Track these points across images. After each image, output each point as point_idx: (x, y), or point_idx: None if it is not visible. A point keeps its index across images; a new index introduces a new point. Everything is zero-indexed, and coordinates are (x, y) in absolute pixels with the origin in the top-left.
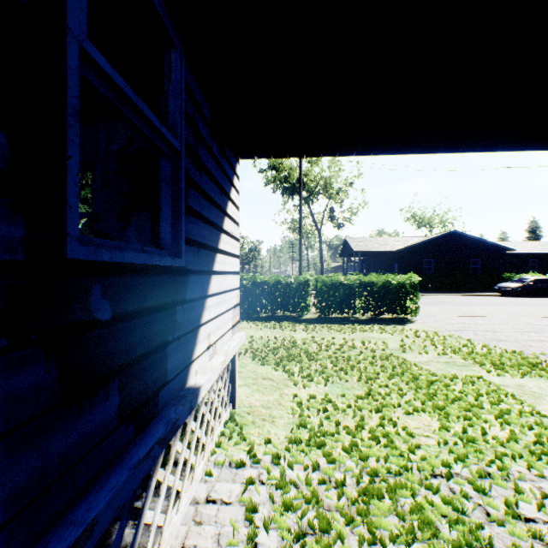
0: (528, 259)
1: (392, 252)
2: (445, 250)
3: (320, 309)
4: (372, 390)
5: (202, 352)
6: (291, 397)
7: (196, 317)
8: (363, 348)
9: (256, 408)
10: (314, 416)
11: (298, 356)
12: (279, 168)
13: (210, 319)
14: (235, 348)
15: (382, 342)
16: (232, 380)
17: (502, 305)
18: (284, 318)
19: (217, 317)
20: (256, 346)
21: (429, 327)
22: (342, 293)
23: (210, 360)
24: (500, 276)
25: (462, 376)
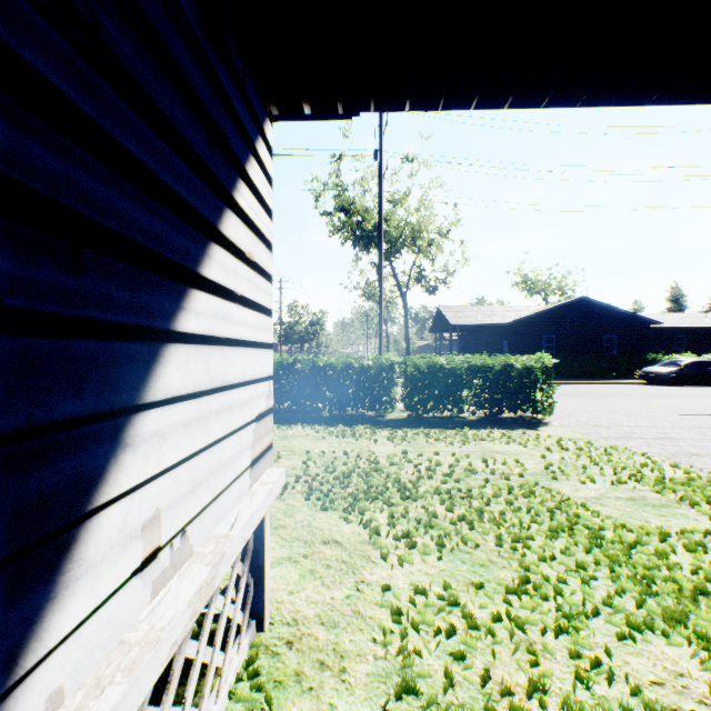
0: (674, 336)
1: (501, 325)
2: (571, 323)
3: (411, 405)
4: (530, 568)
5: (105, 597)
6: (378, 592)
7: (55, 492)
8: (487, 473)
9: (307, 628)
10: (431, 654)
11: (384, 491)
12: (350, 210)
13: (156, 474)
14: (251, 520)
15: (514, 460)
16: (256, 571)
17: (657, 397)
18: (358, 420)
19: (192, 457)
20: (314, 470)
21: (574, 432)
22: (443, 381)
23: (156, 592)
24: (643, 358)
25: (674, 529)
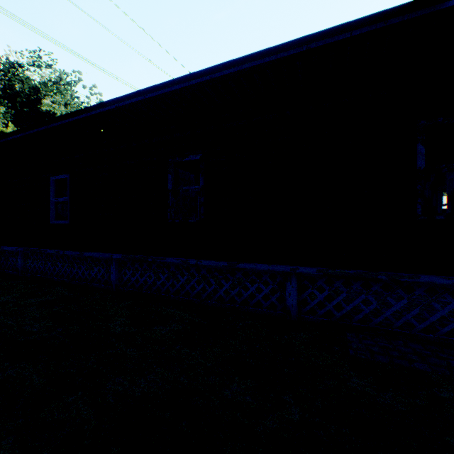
0: None
1: None
2: None
3: None
4: None
5: None
6: None
7: None
8: None
9: None
10: None
11: None
12: None
13: None
14: None
15: None
16: None
17: None
18: None
19: None
20: None
21: None
22: None
23: None
24: None
25: None
